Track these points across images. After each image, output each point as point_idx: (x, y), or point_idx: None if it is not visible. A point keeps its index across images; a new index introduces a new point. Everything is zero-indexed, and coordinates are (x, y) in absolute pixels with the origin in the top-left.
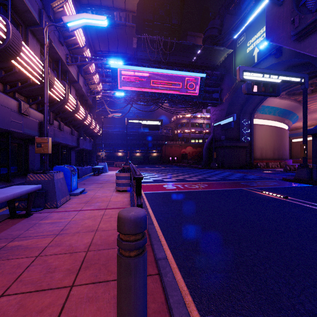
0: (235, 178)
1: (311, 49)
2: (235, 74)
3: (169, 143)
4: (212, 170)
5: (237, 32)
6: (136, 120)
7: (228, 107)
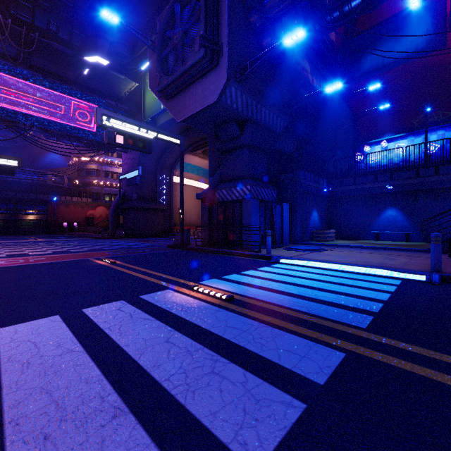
0: (114, 248)
1: (175, 112)
2: (144, 116)
3: (62, 199)
4: (113, 239)
5: (144, 64)
6: None
7: (140, 156)
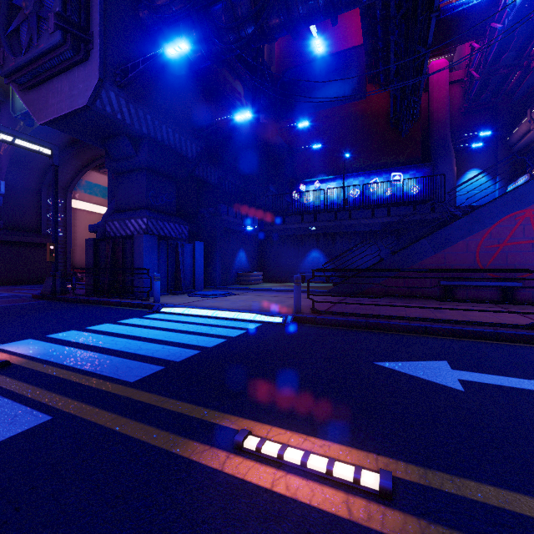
0: None
1: (34, 109)
2: (14, 108)
3: None
4: None
5: None
6: None
7: (9, 166)
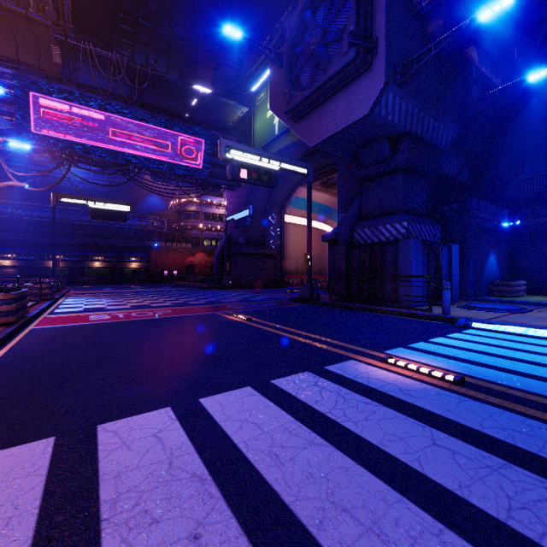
0: (231, 300)
1: (305, 135)
2: (254, 145)
3: (163, 245)
4: (221, 290)
5: (255, 84)
6: (76, 198)
7: (247, 193)
